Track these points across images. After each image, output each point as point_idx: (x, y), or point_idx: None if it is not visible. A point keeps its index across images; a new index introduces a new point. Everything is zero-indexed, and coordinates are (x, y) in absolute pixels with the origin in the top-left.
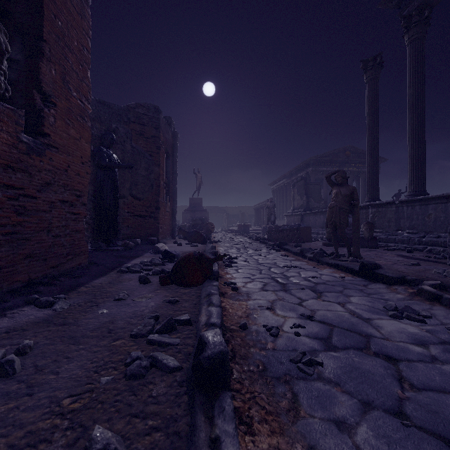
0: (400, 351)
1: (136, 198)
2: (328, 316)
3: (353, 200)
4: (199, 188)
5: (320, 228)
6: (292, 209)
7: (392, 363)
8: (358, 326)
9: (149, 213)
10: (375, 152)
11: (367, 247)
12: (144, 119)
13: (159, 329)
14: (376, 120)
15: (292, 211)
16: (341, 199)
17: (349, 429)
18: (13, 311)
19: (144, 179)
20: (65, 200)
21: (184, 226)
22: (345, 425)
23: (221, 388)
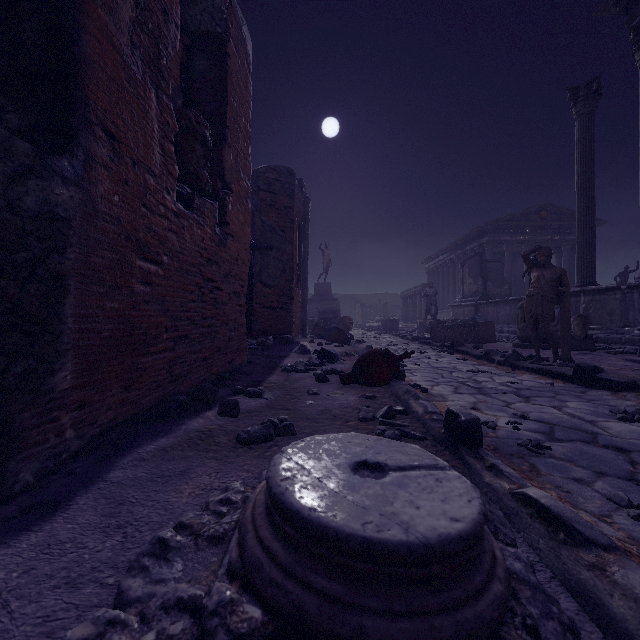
0: (631, 445)
1: (265, 286)
2: (544, 416)
3: (561, 286)
4: (327, 269)
5: (505, 323)
6: (460, 298)
7: (623, 453)
8: (582, 426)
9: (280, 304)
10: (589, 216)
11: (579, 350)
12: (275, 186)
13: (384, 414)
14: (591, 171)
15: (460, 300)
16: (544, 285)
17: (587, 484)
18: (231, 398)
19: (275, 261)
20: (235, 291)
21: (312, 320)
22: (583, 481)
23: (477, 445)
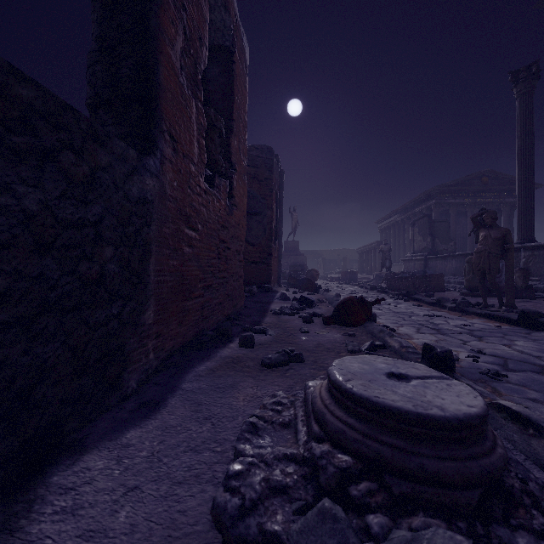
0: None
1: (249, 244)
2: (497, 352)
3: (505, 244)
4: (295, 229)
5: (452, 275)
6: (411, 253)
7: None
8: (530, 360)
9: (262, 259)
10: (528, 182)
11: (520, 298)
12: (257, 162)
13: (368, 348)
14: (530, 143)
15: (411, 255)
16: (491, 242)
17: (541, 402)
18: (243, 334)
19: (257, 224)
20: (237, 249)
21: (283, 273)
22: (537, 401)
23: (451, 371)
